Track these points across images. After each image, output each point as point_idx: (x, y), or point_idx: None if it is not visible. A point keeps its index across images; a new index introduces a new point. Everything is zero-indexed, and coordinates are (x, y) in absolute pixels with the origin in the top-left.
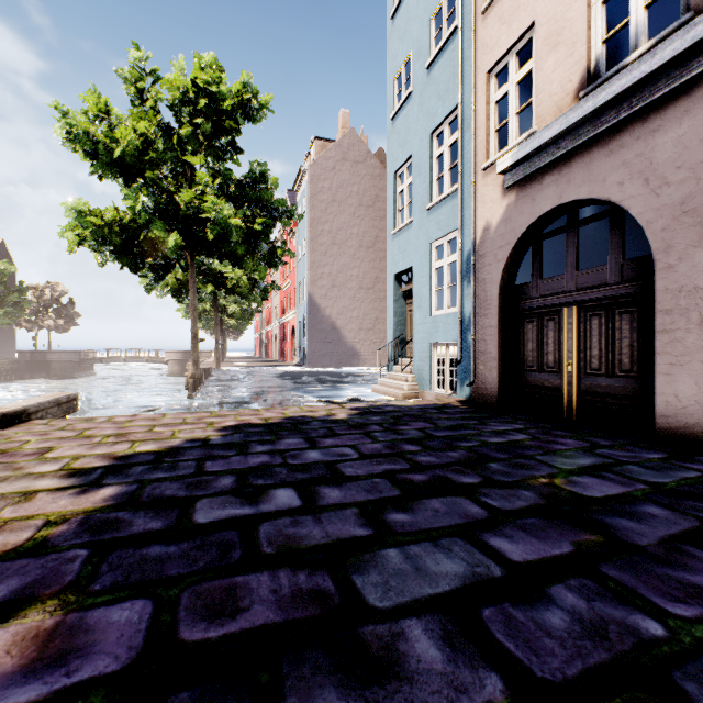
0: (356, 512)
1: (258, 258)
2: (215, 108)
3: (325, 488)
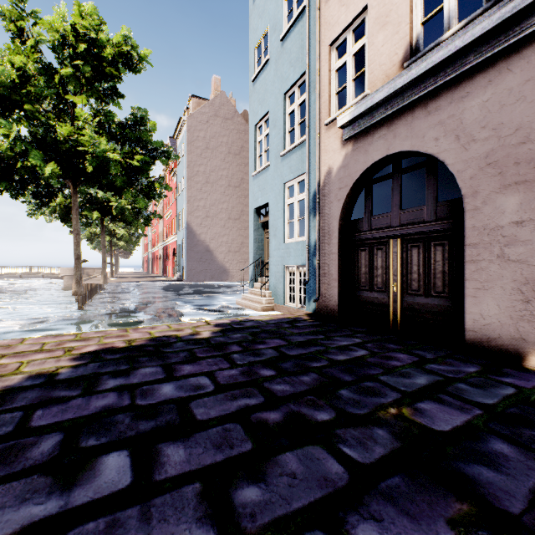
0: (198, 490)
1: (137, 190)
2: (96, 53)
3: (168, 445)
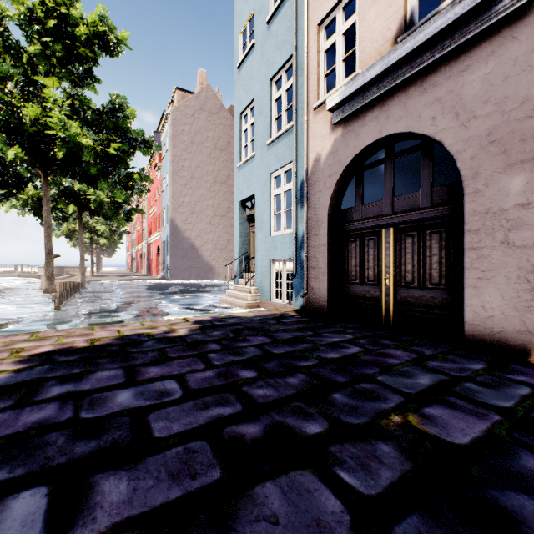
0: None
1: (114, 180)
2: (68, 31)
3: (107, 477)
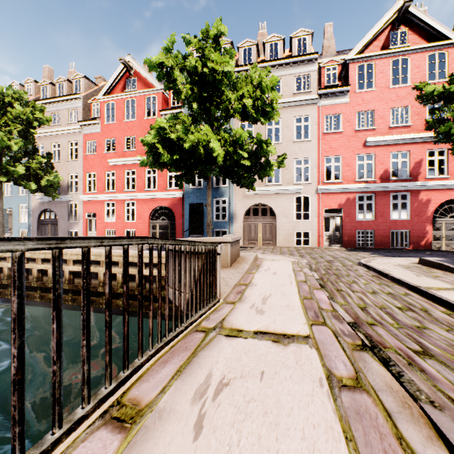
0: None
1: None
2: None
3: None
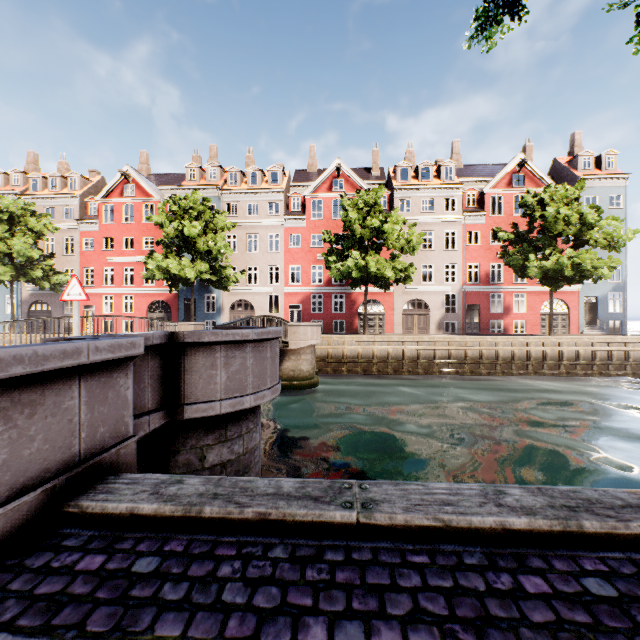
0: None
1: None
2: None
3: None
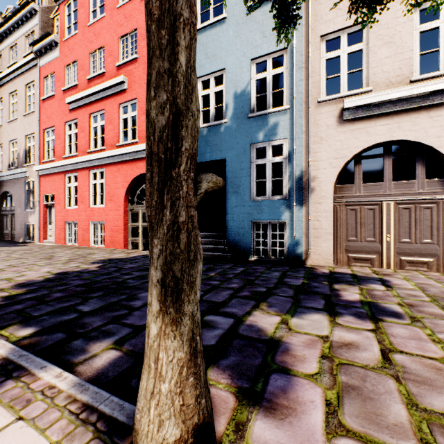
0: None
1: None
2: None
3: None
